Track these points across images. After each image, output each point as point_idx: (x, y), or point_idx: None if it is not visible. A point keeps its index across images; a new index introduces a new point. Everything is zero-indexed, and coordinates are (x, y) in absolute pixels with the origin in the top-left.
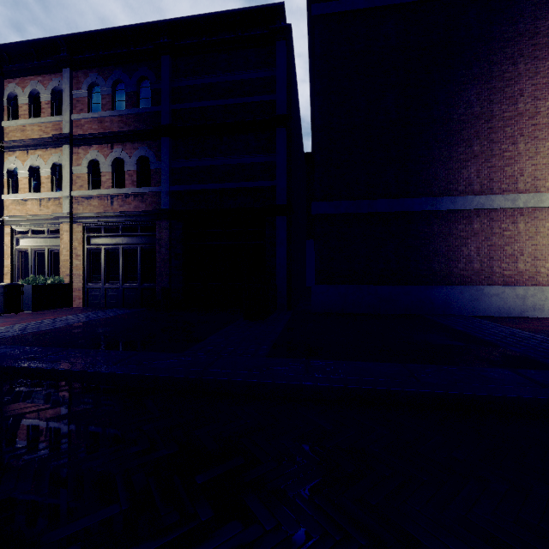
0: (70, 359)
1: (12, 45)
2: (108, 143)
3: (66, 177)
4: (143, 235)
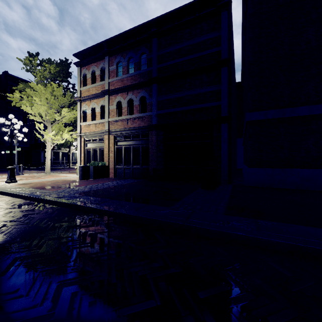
0: (114, 206)
1: (84, 50)
2: (125, 91)
3: (106, 112)
4: (142, 139)
